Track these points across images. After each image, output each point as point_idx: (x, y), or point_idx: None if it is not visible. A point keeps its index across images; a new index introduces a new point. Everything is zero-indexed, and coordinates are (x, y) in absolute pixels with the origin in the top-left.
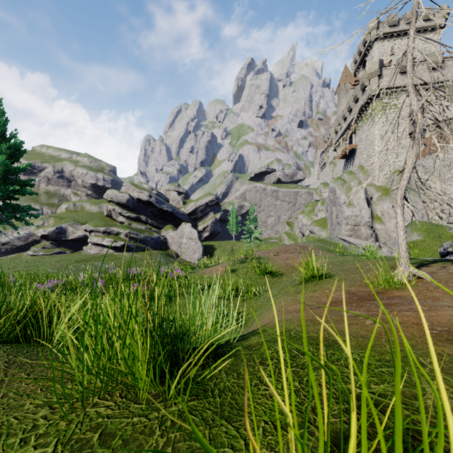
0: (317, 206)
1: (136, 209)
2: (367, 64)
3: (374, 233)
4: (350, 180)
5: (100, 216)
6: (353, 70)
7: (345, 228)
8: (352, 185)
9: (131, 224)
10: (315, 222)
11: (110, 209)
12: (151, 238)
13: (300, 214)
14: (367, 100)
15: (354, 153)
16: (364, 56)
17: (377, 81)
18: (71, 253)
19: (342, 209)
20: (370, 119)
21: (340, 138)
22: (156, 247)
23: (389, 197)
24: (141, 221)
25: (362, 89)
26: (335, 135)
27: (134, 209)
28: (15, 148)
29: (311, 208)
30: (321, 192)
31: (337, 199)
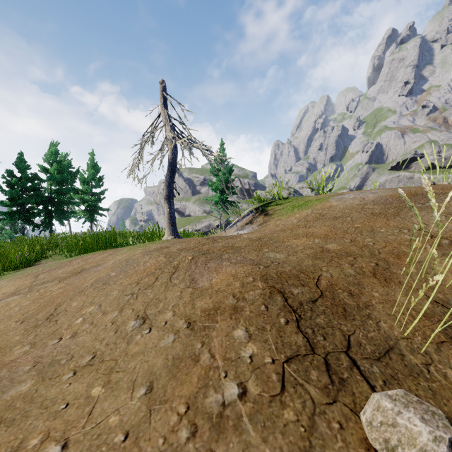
0: None
1: None
2: None
3: None
4: None
5: None
6: None
7: None
8: None
9: None
10: None
11: None
12: None
13: None
14: None
15: None
16: None
17: None
18: None
19: None
20: None
21: None
22: None
23: None
24: None
25: None
26: None
27: None
28: (230, 169)
29: None
30: None
31: None
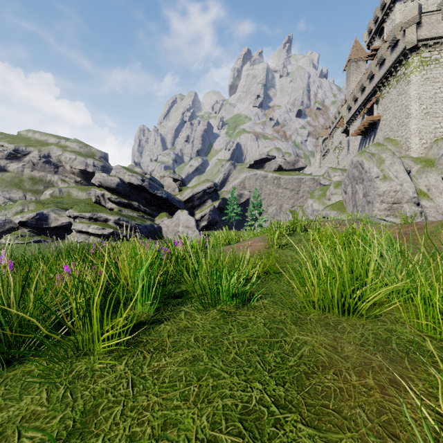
0: (329, 189)
1: (128, 195)
2: (385, 30)
3: (423, 211)
4: (380, 151)
5: (87, 203)
6: (366, 42)
7: (379, 208)
8: (383, 156)
9: (121, 211)
10: (329, 206)
11: (98, 195)
12: (143, 226)
13: (309, 199)
14: (398, 57)
15: (377, 126)
16: (381, 23)
17: (415, 30)
18: (52, 242)
19: (374, 185)
20: (403, 80)
21: (354, 114)
22: (149, 236)
23: (435, 168)
24: (132, 207)
25: (391, 45)
26: (348, 112)
27: (125, 195)
28: None
29: (321, 192)
30: (330, 177)
31: (367, 173)
